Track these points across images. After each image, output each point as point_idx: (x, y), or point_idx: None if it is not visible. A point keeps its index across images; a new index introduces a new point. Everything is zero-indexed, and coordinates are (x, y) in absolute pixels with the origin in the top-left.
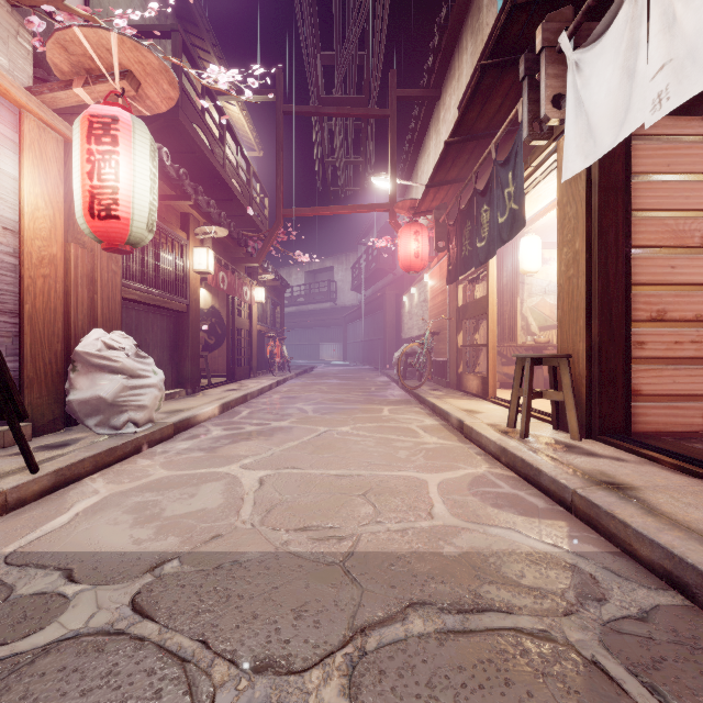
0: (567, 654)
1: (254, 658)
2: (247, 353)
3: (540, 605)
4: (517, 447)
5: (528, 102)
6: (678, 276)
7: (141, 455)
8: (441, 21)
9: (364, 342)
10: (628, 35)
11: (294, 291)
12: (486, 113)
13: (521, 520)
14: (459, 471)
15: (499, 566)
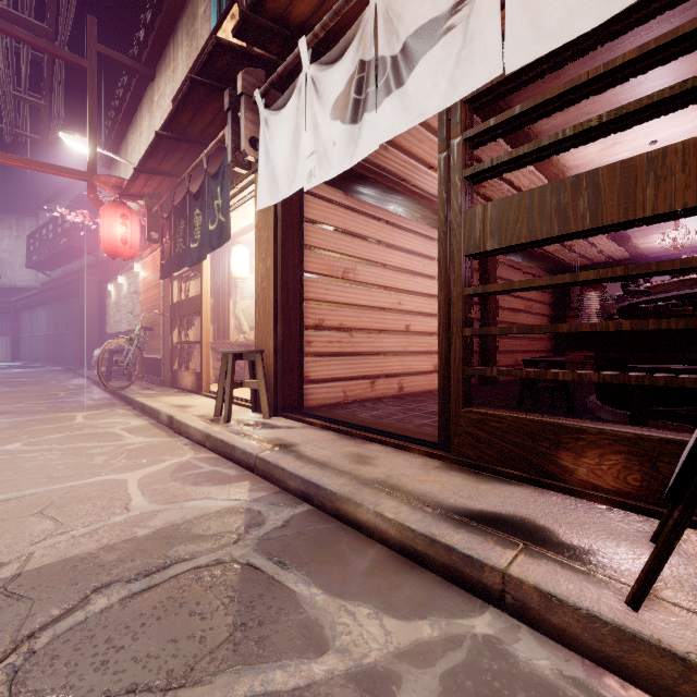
0: (231, 567)
1: None
2: None
3: (218, 544)
4: (220, 431)
5: (233, 132)
6: (330, 296)
7: None
8: None
9: (49, 336)
10: (296, 119)
11: None
12: (198, 122)
13: (215, 489)
14: (164, 463)
15: (189, 529)
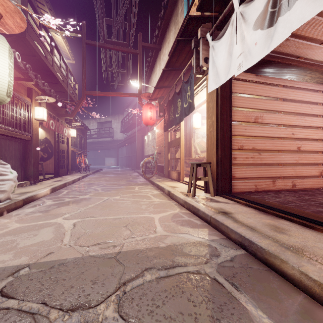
0: (205, 277)
1: (71, 305)
2: (66, 162)
3: (197, 261)
4: (191, 201)
5: (195, 58)
6: (247, 133)
7: (2, 217)
8: (161, 15)
9: (126, 157)
10: (230, 39)
11: (92, 131)
12: (179, 60)
13: (191, 229)
14: (168, 212)
15: (182, 249)
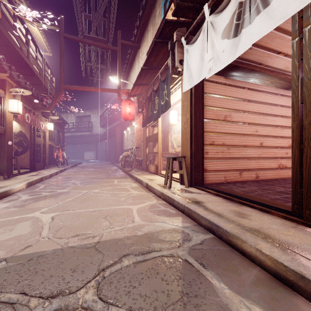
0: (177, 259)
1: (52, 293)
2: (43, 156)
3: (171, 246)
4: (167, 192)
5: (171, 60)
6: (217, 129)
7: None
8: (140, 16)
9: (106, 151)
10: (202, 45)
11: (70, 125)
12: (157, 59)
13: (167, 218)
14: (145, 203)
15: (158, 236)
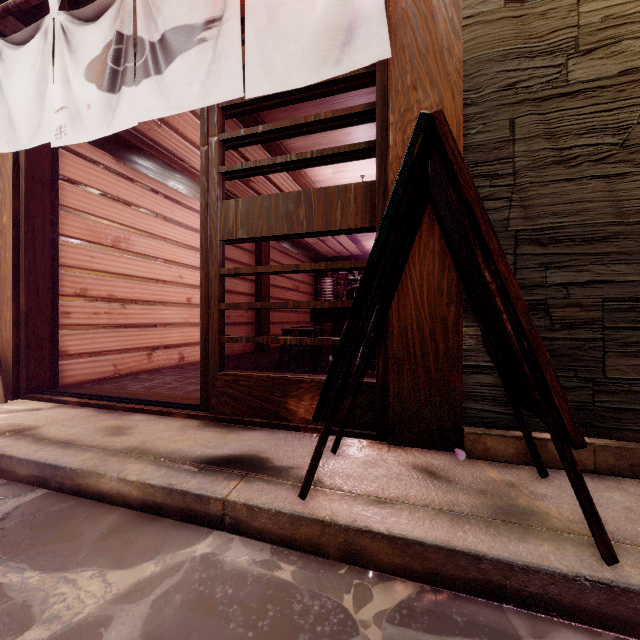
0: None
1: None
2: None
3: None
4: None
5: None
6: (97, 264)
7: None
8: None
9: None
10: (40, 64)
11: None
12: None
13: None
14: None
15: None
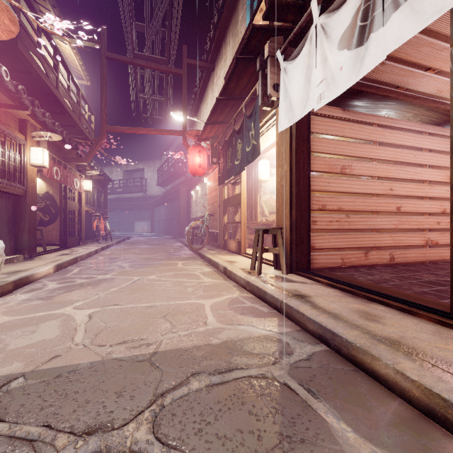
0: (273, 383)
1: (87, 427)
2: (77, 227)
3: (262, 362)
4: (255, 280)
5: (261, 84)
6: (331, 187)
7: None
8: (214, 22)
9: (166, 220)
10: (307, 61)
11: (115, 184)
12: (239, 85)
13: (255, 320)
14: (223, 297)
15: (242, 345)
